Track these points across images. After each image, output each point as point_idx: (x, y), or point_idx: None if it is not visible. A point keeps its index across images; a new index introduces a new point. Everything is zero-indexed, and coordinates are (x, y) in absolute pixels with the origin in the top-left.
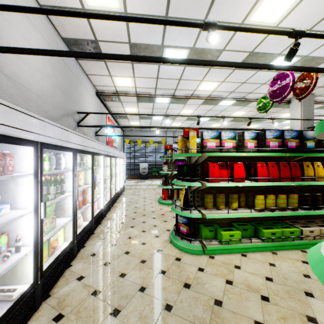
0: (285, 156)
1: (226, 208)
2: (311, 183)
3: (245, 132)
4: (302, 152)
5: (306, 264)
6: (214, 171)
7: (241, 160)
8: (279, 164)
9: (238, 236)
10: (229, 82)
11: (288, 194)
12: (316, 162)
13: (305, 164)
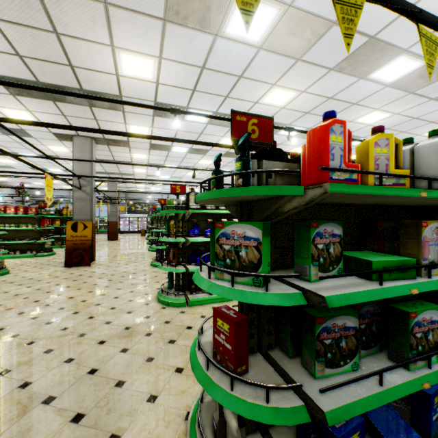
0: None
1: None
2: None
3: None
4: None
5: None
6: None
7: None
8: None
9: None
10: None
11: None
12: None
13: None
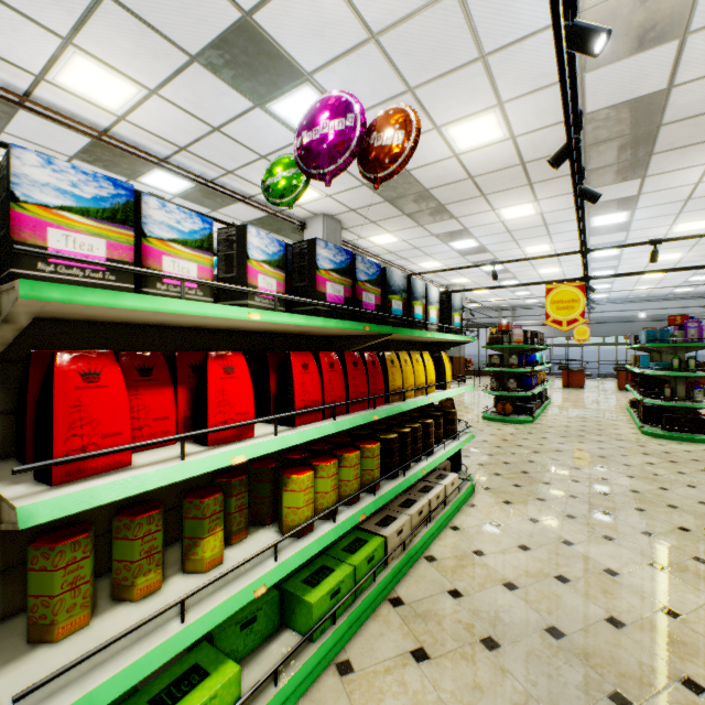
0: (352, 333)
1: (168, 567)
2: (402, 406)
3: (252, 231)
4: (386, 325)
5: (427, 664)
6: (95, 408)
7: (230, 343)
8: (346, 359)
9: (228, 694)
10: (174, 106)
11: (361, 445)
12: (402, 352)
13: (388, 358)
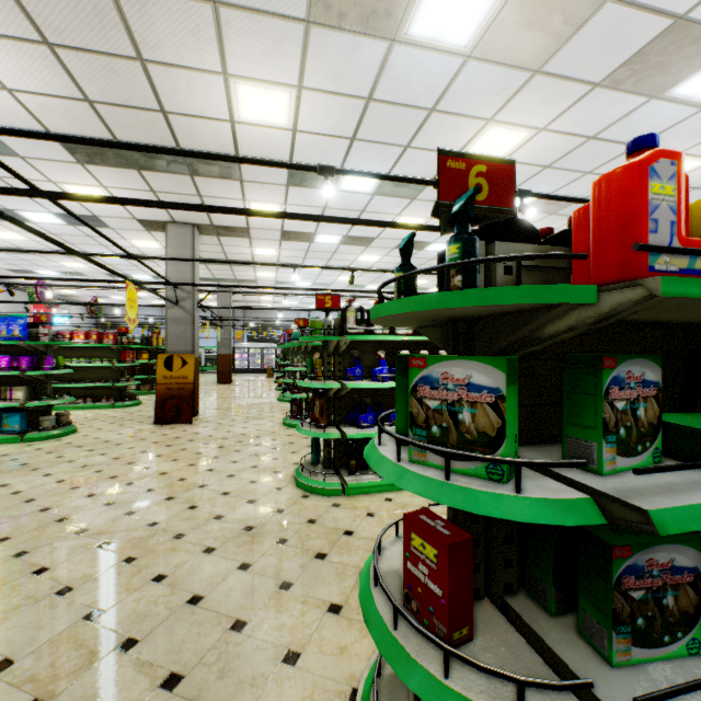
0: None
1: None
2: None
3: None
4: None
5: None
6: None
7: None
8: None
9: None
10: None
11: None
12: None
13: None
